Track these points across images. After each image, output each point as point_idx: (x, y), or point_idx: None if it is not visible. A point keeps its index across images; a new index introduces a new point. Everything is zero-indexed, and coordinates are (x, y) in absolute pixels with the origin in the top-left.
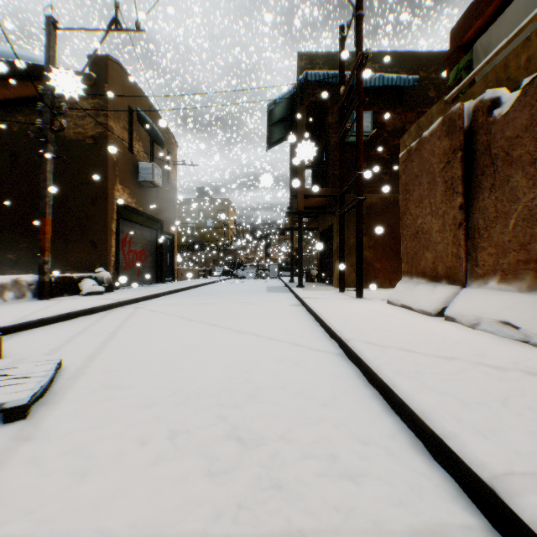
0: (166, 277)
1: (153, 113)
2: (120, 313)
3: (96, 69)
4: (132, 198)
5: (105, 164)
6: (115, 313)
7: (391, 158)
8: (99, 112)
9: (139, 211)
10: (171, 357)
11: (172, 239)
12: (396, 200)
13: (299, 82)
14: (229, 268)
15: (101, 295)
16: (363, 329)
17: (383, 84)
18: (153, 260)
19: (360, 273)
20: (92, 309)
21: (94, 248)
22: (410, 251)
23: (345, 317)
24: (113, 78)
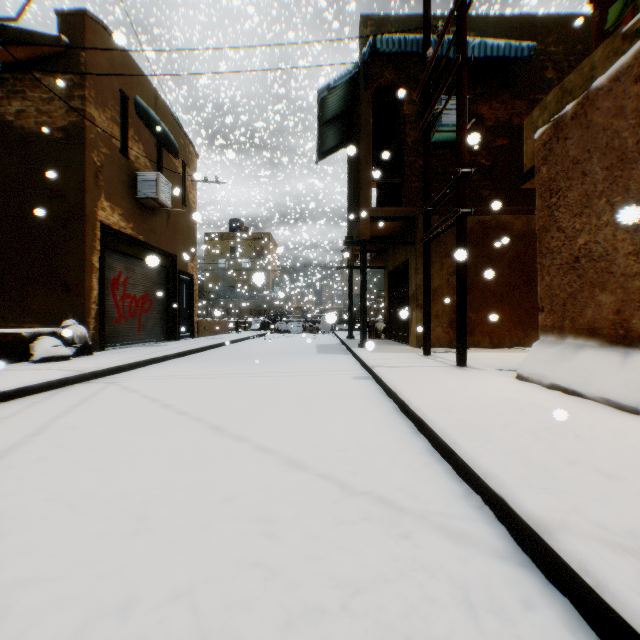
0: (182, 332)
1: (162, 108)
2: (71, 396)
3: (69, 30)
4: (127, 221)
5: (81, 169)
6: (62, 396)
7: (492, 165)
8: (73, 94)
9: (139, 241)
10: (51, 569)
11: (190, 281)
12: (499, 225)
13: (363, 58)
14: (269, 320)
15: (65, 362)
16: (541, 464)
17: (486, 54)
18: (162, 309)
19: (463, 328)
20: (22, 390)
21: (65, 291)
22: (559, 292)
23: (471, 419)
24: (95, 46)
